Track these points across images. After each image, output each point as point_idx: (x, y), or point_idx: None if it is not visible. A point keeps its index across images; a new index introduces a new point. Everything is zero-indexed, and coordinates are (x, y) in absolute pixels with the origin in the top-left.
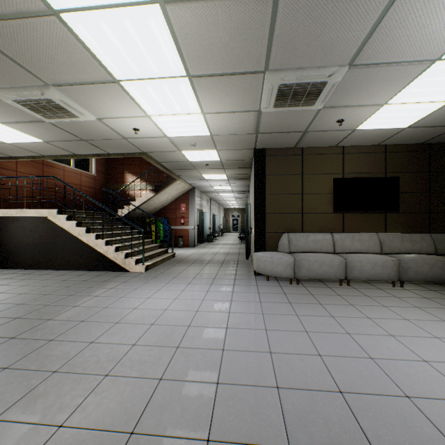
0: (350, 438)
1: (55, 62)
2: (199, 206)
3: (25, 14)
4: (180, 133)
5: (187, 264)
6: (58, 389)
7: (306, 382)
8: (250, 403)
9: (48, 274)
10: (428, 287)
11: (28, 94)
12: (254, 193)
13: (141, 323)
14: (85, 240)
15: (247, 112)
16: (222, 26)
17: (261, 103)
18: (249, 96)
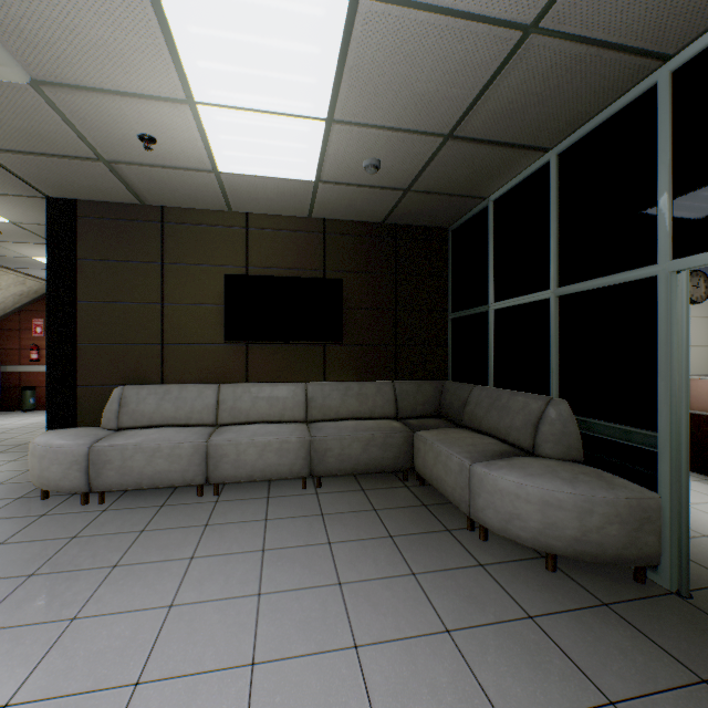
0: None
1: None
2: None
3: None
4: None
5: None
6: None
7: None
8: None
9: None
10: (366, 482)
11: None
12: (48, 298)
13: None
14: None
15: None
16: None
17: None
18: None
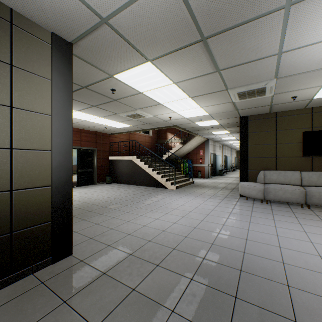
0: (237, 247)
1: (139, 103)
2: (213, 151)
3: (132, 95)
4: (192, 115)
5: (199, 187)
6: (143, 219)
7: (233, 234)
8: (204, 234)
9: (133, 186)
10: None
11: (130, 113)
12: (240, 145)
13: (170, 208)
14: (147, 171)
15: (226, 103)
16: (200, 83)
17: (232, 99)
18: (223, 98)
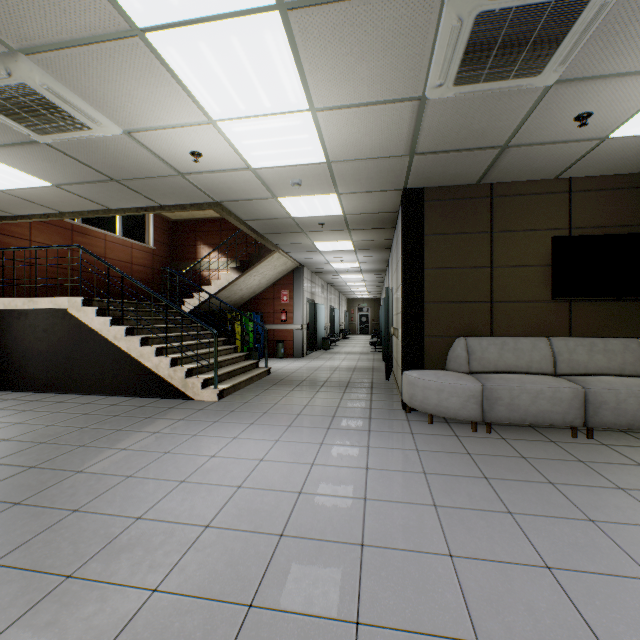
0: None
1: None
2: (310, 294)
3: None
4: (273, 159)
5: (288, 387)
6: None
7: None
8: None
9: (65, 401)
10: None
11: None
12: (404, 267)
13: (185, 522)
14: (124, 347)
15: (399, 102)
16: None
17: (429, 76)
18: (406, 60)
